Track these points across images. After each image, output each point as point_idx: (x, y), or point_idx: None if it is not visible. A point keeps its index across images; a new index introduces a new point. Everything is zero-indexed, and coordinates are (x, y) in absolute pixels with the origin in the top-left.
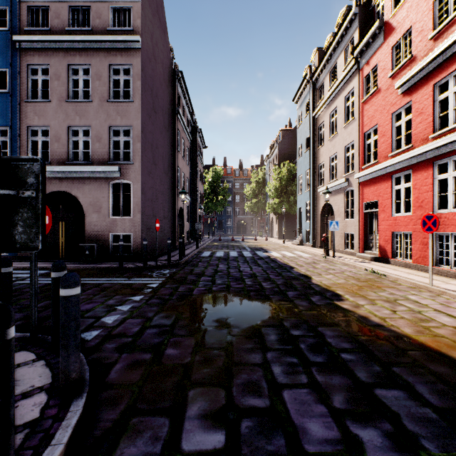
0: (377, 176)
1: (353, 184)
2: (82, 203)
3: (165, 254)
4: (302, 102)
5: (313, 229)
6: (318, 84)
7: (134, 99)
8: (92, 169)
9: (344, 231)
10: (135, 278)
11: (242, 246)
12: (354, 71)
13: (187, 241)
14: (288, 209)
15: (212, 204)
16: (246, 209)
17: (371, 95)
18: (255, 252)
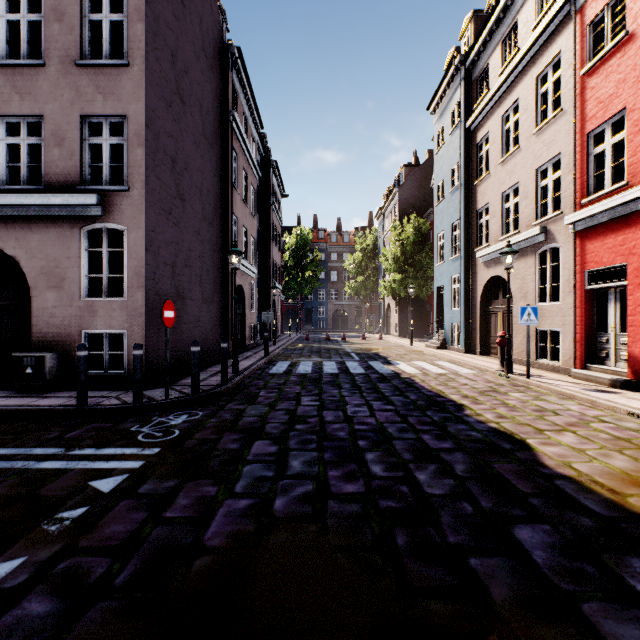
0: (625, 214)
1: (557, 237)
2: (25, 270)
3: (202, 369)
4: (444, 110)
5: (466, 322)
6: (477, 70)
7: (130, 60)
8: (42, 199)
9: (536, 325)
10: (82, 449)
11: (344, 351)
12: (561, 20)
13: (253, 341)
14: (417, 289)
15: (296, 284)
16: (348, 292)
17: (608, 52)
18: (368, 363)
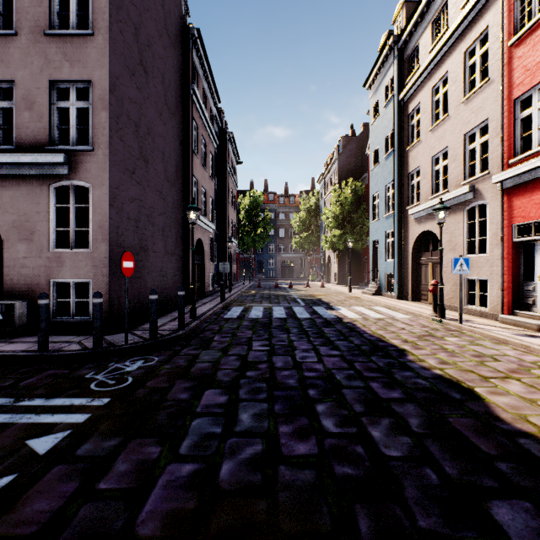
0: None
1: (485, 195)
2: None
3: (164, 315)
4: (379, 85)
5: (399, 272)
6: (409, 49)
7: (95, 30)
8: (13, 158)
9: (464, 275)
10: (31, 400)
11: (291, 297)
12: None
13: (211, 288)
14: (354, 243)
15: (249, 239)
16: (294, 246)
17: (535, 23)
18: (313, 309)
